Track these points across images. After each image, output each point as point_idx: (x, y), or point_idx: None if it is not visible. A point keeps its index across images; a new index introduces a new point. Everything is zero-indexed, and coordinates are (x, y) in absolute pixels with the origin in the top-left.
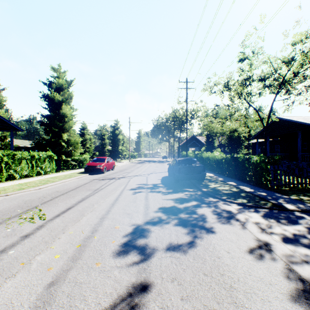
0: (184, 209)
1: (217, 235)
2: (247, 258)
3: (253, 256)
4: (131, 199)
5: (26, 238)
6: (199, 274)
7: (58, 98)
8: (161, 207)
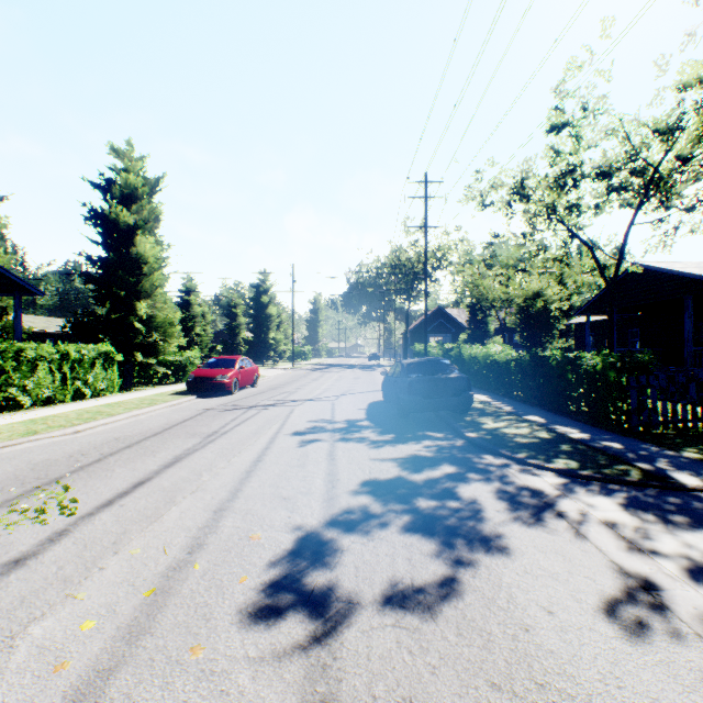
0: (426, 484)
1: (514, 560)
2: (605, 631)
3: (620, 626)
4: (293, 459)
5: (15, 567)
6: (477, 686)
7: (126, 218)
8: (368, 479)
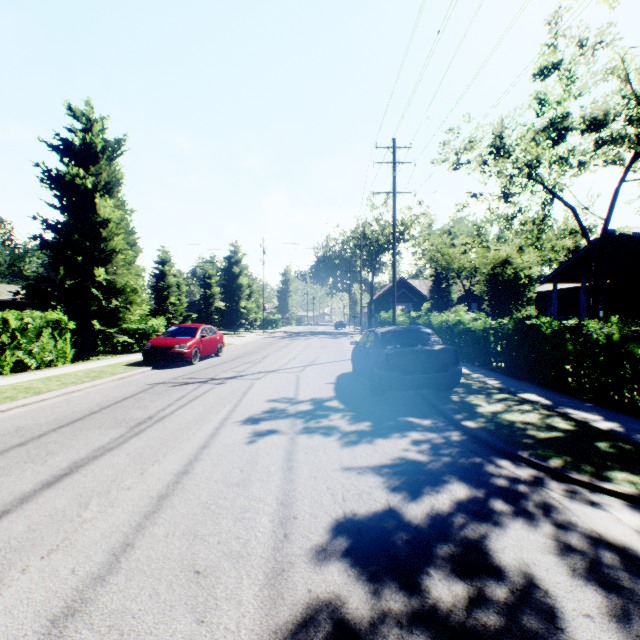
0: (435, 531)
1: None
2: None
3: None
4: (234, 468)
5: None
6: None
7: (84, 180)
8: (341, 517)
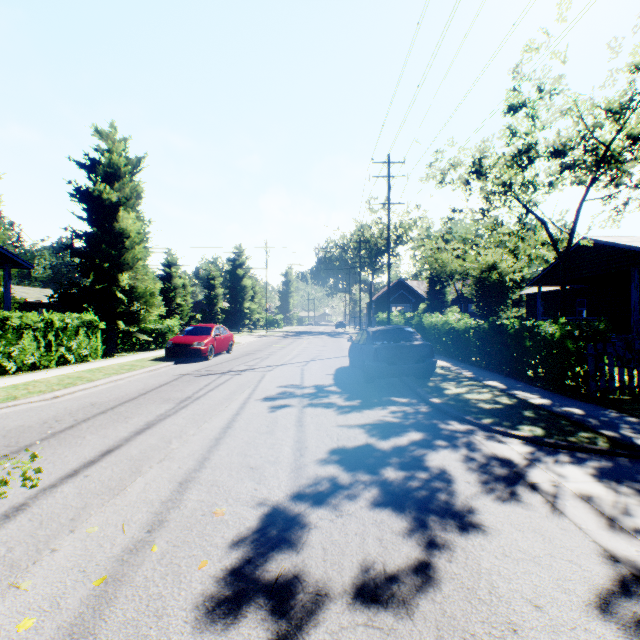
0: (393, 453)
1: (491, 540)
2: (602, 633)
3: (618, 626)
4: (262, 425)
5: None
6: None
7: (109, 195)
8: (336, 447)
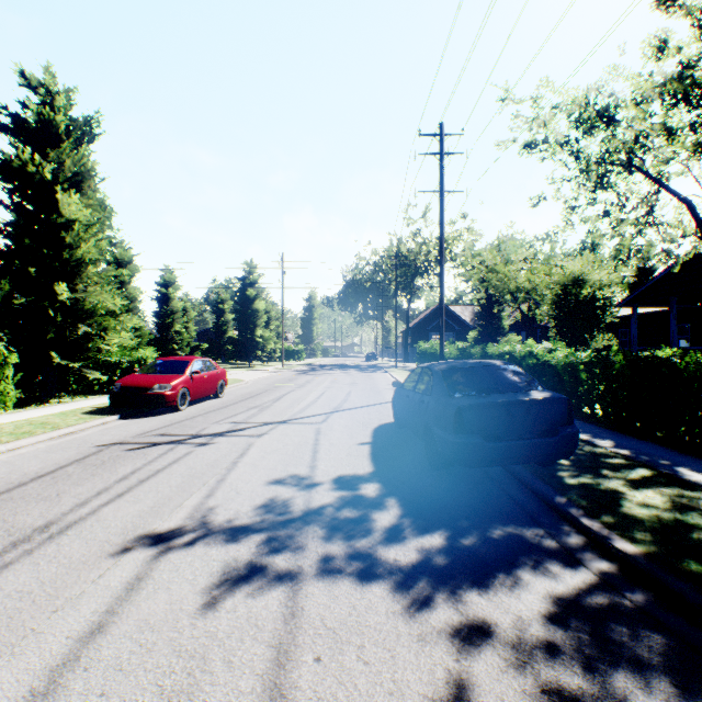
0: None
1: None
2: None
3: None
4: None
5: None
6: None
7: (40, 169)
8: None
